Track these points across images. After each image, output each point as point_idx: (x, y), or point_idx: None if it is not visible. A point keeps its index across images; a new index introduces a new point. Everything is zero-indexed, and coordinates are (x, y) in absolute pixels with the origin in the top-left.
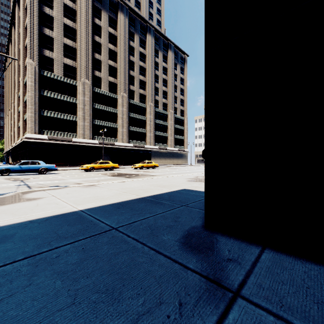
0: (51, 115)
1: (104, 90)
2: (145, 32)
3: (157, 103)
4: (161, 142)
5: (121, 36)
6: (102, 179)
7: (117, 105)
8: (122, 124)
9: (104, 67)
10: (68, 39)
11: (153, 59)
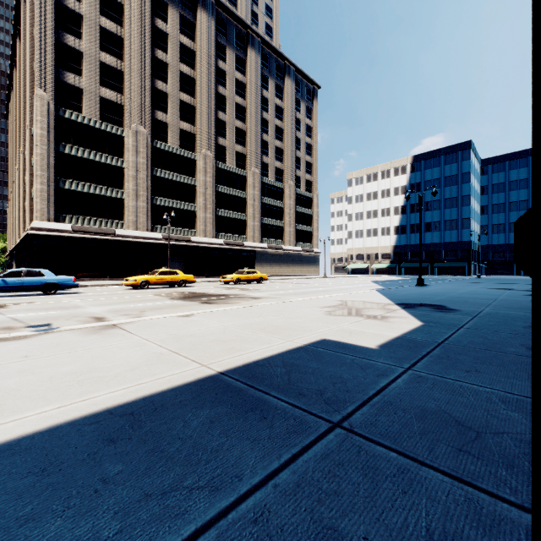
0: (78, 188)
1: (172, 145)
2: (244, 44)
3: (266, 169)
4: (273, 236)
5: (202, 50)
6: (152, 306)
7: (195, 172)
8: (204, 205)
9: (173, 105)
10: (108, 54)
11: (258, 93)
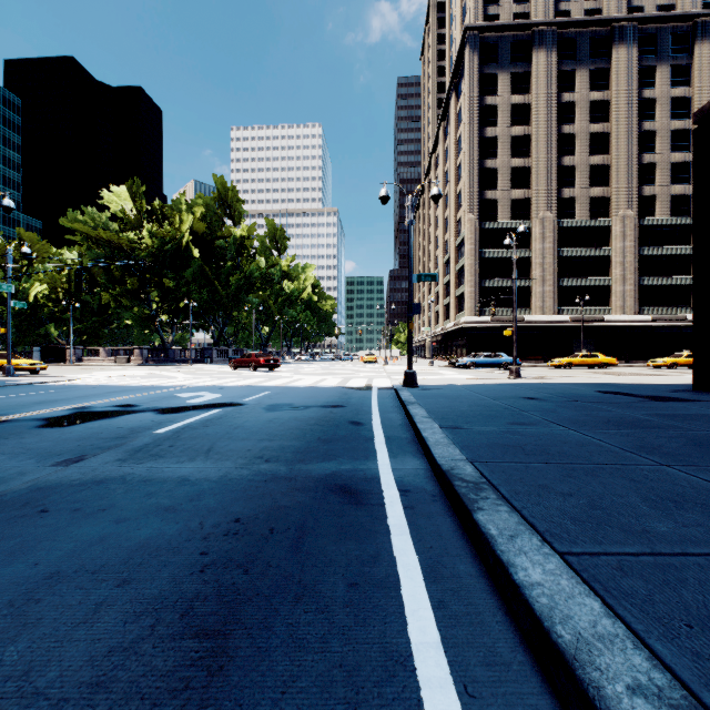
0: (494, 284)
1: (579, 219)
2: (687, 43)
3: None
4: None
5: (619, 94)
6: None
7: (609, 240)
8: (621, 277)
9: (580, 175)
10: (516, 158)
11: None
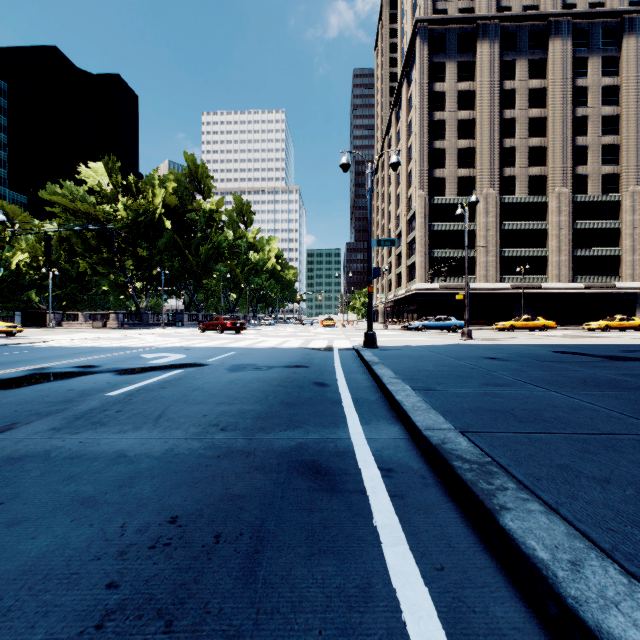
0: (442, 255)
1: (519, 195)
2: (615, 37)
3: None
4: None
5: (554, 82)
6: None
7: (546, 214)
8: (557, 248)
9: (520, 156)
10: (462, 139)
11: None
